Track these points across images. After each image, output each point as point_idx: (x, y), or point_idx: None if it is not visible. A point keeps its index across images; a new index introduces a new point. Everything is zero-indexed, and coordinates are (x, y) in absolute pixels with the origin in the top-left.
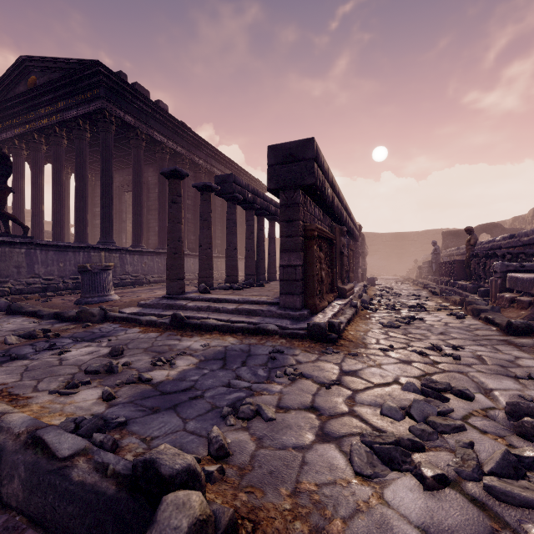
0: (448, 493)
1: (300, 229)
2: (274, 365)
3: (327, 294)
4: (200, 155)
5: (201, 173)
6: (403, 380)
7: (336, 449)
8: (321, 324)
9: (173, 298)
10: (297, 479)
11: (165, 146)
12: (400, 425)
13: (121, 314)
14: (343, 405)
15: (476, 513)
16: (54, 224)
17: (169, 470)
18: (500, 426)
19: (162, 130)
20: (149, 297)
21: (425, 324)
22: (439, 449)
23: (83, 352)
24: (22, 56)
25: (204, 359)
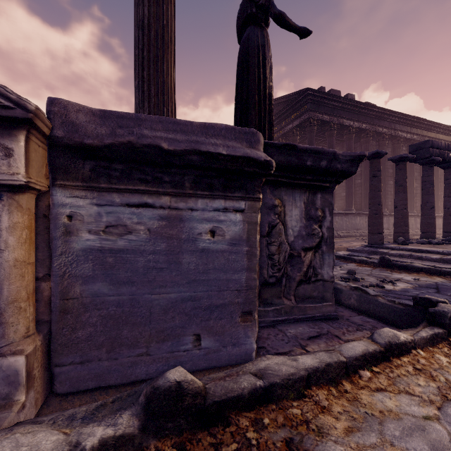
0: None
1: None
2: None
3: None
4: (383, 124)
5: (384, 141)
6: None
7: None
8: None
9: (375, 247)
10: None
11: (351, 127)
12: None
13: (339, 254)
14: None
15: None
16: None
17: (435, 300)
18: None
19: (349, 116)
20: (349, 246)
21: None
22: None
23: None
24: None
25: (417, 286)
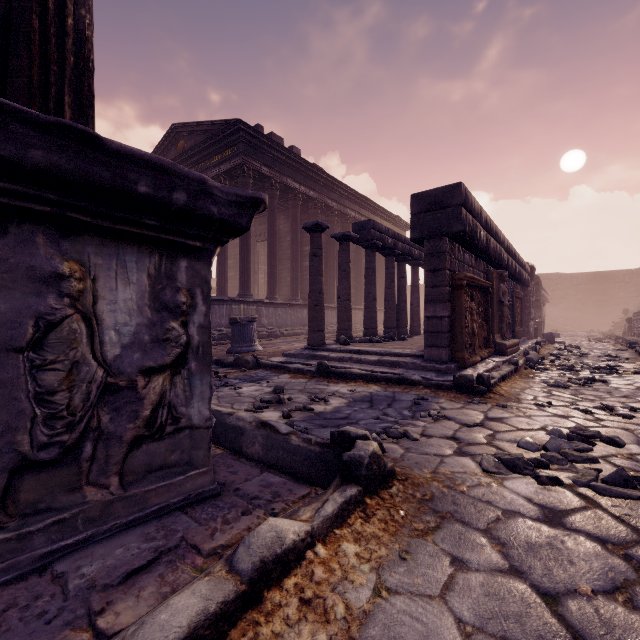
0: (558, 489)
1: (447, 279)
2: (419, 408)
3: (480, 349)
4: (333, 197)
5: (334, 217)
6: (551, 428)
7: (470, 459)
8: (468, 375)
9: (315, 349)
10: (436, 468)
11: (298, 192)
12: (534, 454)
13: (271, 362)
14: (482, 438)
15: (576, 499)
16: None
17: (355, 434)
18: (639, 465)
19: (294, 176)
20: (289, 349)
21: (606, 387)
22: (565, 471)
23: (252, 389)
24: (174, 124)
25: (352, 400)
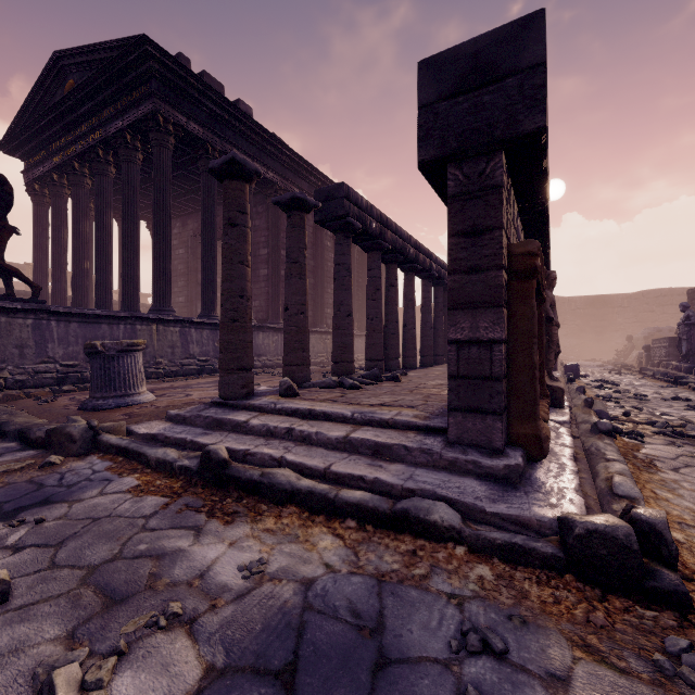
0: None
1: (503, 252)
2: None
3: None
4: (301, 185)
5: None
6: None
7: None
8: (619, 532)
9: (230, 405)
10: None
11: None
12: None
13: (118, 441)
14: None
15: None
16: (97, 286)
17: None
18: None
19: (244, 146)
20: (203, 397)
21: None
22: None
23: None
24: (56, 52)
25: (222, 661)
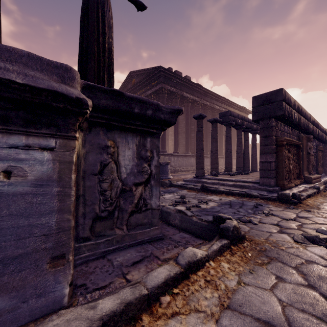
0: None
1: (273, 141)
2: (257, 209)
3: (294, 179)
4: (207, 99)
5: (207, 110)
6: None
7: (287, 235)
8: (286, 193)
9: (199, 178)
10: (267, 237)
11: (189, 98)
12: (326, 236)
13: (177, 184)
14: (294, 226)
15: None
16: None
17: (225, 217)
18: None
19: (187, 90)
20: (185, 177)
21: None
22: None
23: (169, 196)
24: (130, 71)
25: (220, 204)
